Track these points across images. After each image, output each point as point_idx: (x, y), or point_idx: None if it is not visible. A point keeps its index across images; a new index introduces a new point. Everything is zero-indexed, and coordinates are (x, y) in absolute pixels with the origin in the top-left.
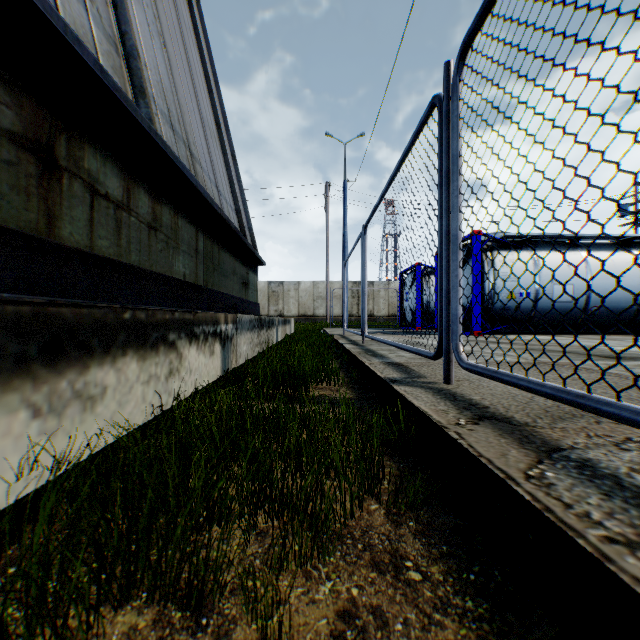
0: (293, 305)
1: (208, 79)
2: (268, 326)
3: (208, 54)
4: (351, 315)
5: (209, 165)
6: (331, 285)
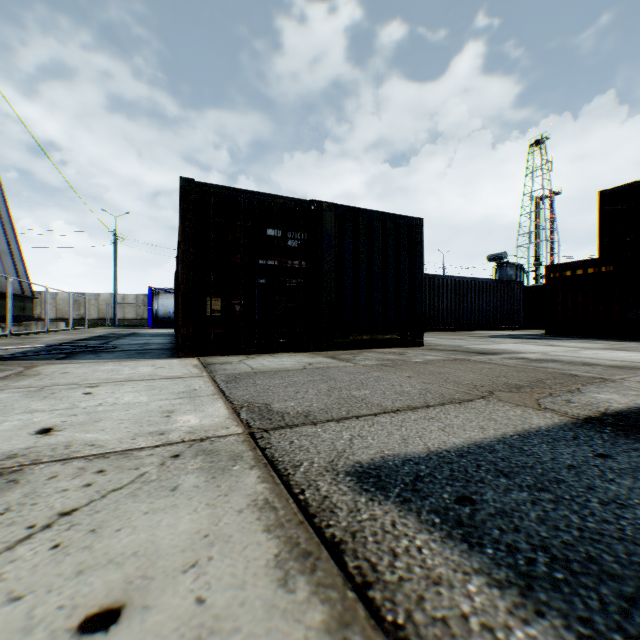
0: (94, 311)
1: (5, 225)
2: (28, 326)
3: (6, 201)
4: (143, 318)
5: (4, 271)
6: (127, 297)
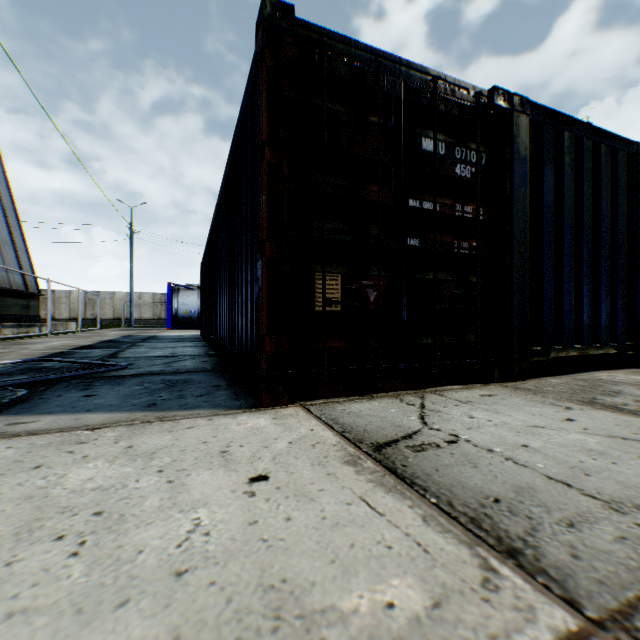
0: (109, 310)
1: (6, 211)
2: (30, 327)
3: (9, 185)
4: (160, 318)
5: (3, 263)
6: (143, 295)
